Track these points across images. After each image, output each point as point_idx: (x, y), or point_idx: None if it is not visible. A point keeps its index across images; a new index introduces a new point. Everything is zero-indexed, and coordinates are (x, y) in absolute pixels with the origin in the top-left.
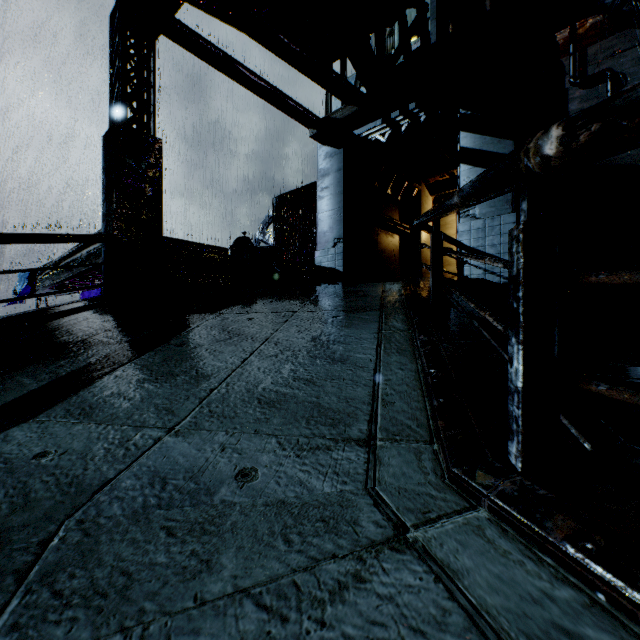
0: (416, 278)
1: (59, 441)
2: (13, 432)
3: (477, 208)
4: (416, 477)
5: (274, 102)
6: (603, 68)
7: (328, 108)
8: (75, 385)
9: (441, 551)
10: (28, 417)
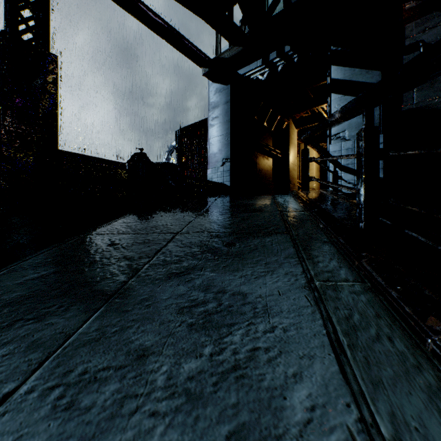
0: (306, 191)
1: None
2: None
3: (347, 131)
4: None
5: (172, 41)
6: (417, 40)
7: (218, 50)
8: None
9: None
10: None
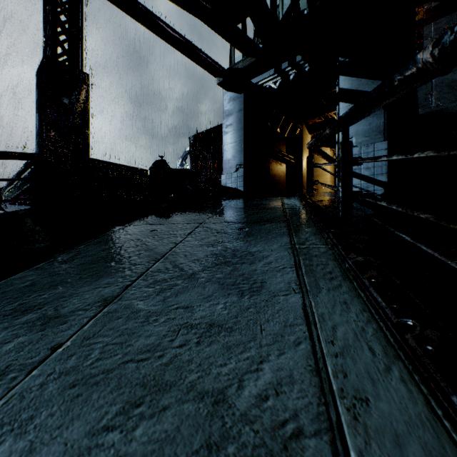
0: (310, 193)
1: None
2: None
3: (354, 138)
4: None
5: (188, 54)
6: None
7: (231, 61)
8: None
9: None
10: None
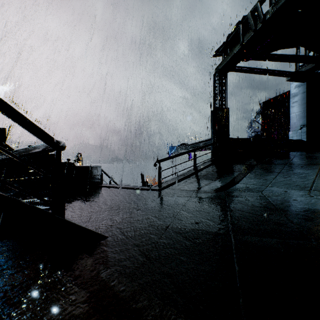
0: None
1: (248, 186)
2: (238, 184)
3: None
4: (318, 194)
5: (267, 74)
6: None
7: (296, 66)
8: (239, 179)
9: (318, 197)
10: (237, 183)
